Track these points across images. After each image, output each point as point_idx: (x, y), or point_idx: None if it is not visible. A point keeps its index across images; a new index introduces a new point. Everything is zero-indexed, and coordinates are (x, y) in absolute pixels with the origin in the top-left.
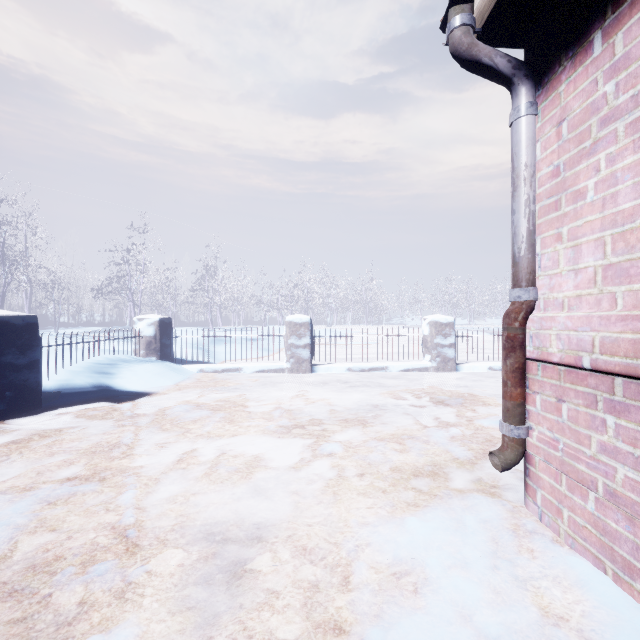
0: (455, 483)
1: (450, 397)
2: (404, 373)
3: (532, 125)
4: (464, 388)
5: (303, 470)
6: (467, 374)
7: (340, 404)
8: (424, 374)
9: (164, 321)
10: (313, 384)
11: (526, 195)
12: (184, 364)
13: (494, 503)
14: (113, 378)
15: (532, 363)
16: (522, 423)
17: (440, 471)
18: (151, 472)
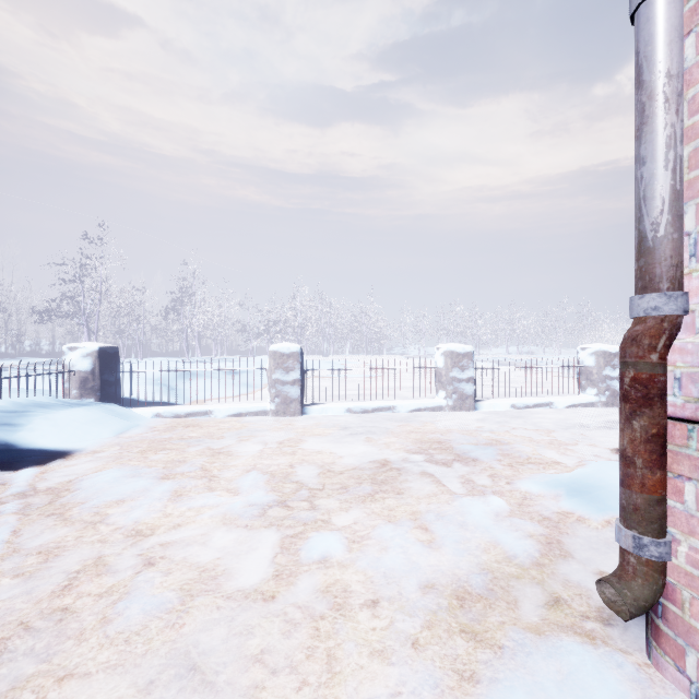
0: (524, 612)
1: (477, 447)
2: (415, 414)
3: (680, 4)
4: (490, 433)
5: (278, 598)
6: (488, 413)
7: (338, 462)
8: (438, 414)
9: (106, 351)
10: (303, 432)
11: (669, 128)
12: (136, 407)
13: (604, 664)
14: (18, 431)
15: (674, 424)
16: (664, 533)
17: (495, 586)
18: (1, 622)
